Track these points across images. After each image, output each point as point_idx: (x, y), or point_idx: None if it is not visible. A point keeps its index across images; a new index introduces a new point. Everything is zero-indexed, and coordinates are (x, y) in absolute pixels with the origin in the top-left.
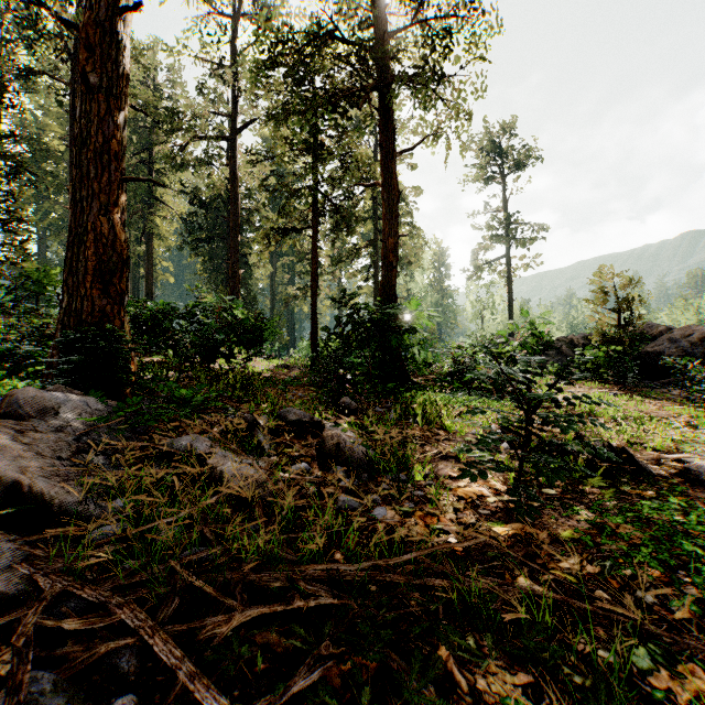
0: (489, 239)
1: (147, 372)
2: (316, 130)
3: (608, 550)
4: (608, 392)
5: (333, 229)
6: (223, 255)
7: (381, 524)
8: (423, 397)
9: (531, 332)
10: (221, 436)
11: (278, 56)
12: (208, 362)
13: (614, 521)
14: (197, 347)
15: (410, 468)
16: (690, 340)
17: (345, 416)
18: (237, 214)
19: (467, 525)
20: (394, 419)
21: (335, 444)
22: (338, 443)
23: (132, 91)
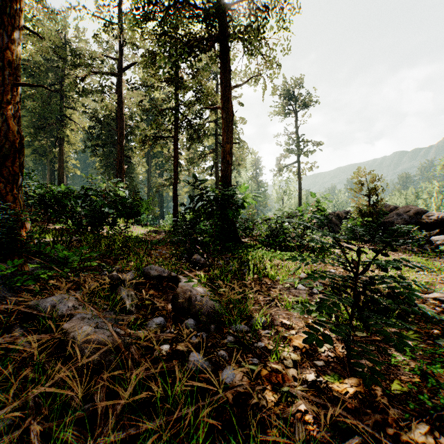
0: (287, 151)
1: (47, 237)
2: (176, 67)
3: (440, 405)
4: (366, 247)
5: (188, 139)
6: (114, 156)
7: (231, 394)
8: (251, 253)
9: (319, 208)
10: (87, 295)
11: (149, 15)
12: (97, 229)
13: (433, 371)
14: (90, 218)
15: (249, 316)
16: (409, 214)
17: (196, 269)
18: (122, 127)
19: (310, 384)
20: (233, 271)
21: (187, 299)
22: (190, 298)
23: (45, 37)
